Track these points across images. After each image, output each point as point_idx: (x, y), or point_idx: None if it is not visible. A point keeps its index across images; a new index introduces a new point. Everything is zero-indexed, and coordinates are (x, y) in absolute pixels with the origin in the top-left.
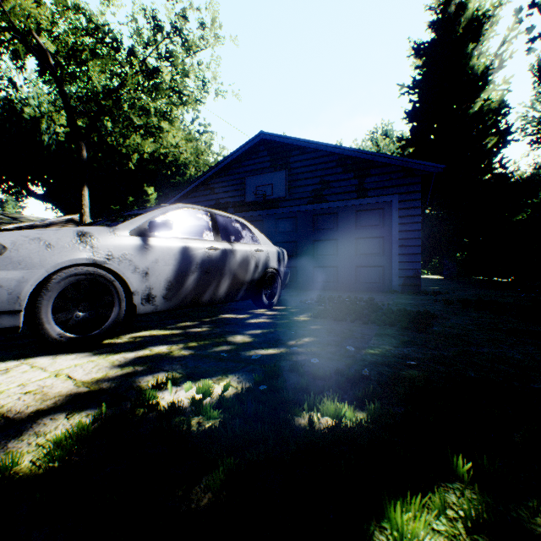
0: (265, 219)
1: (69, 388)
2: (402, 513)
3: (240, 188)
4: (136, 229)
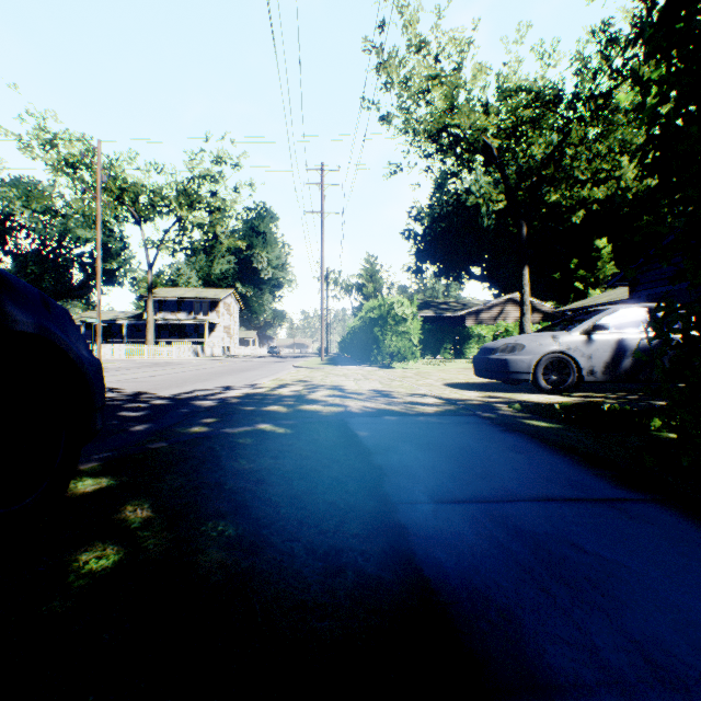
0: None
1: (555, 401)
2: (653, 417)
3: None
4: (582, 331)
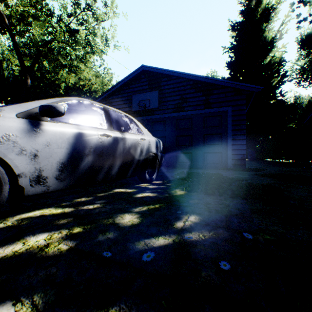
0: (144, 122)
1: None
2: None
3: (129, 102)
4: (25, 112)
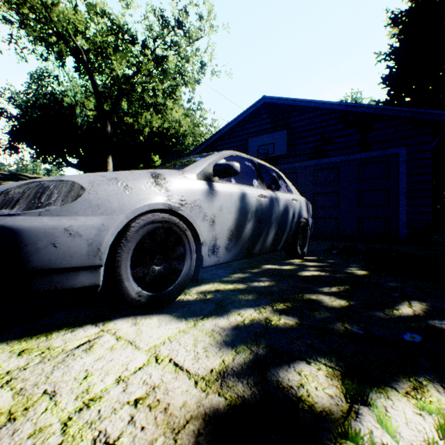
0: None
1: (193, 395)
2: None
3: (242, 149)
4: (201, 173)
